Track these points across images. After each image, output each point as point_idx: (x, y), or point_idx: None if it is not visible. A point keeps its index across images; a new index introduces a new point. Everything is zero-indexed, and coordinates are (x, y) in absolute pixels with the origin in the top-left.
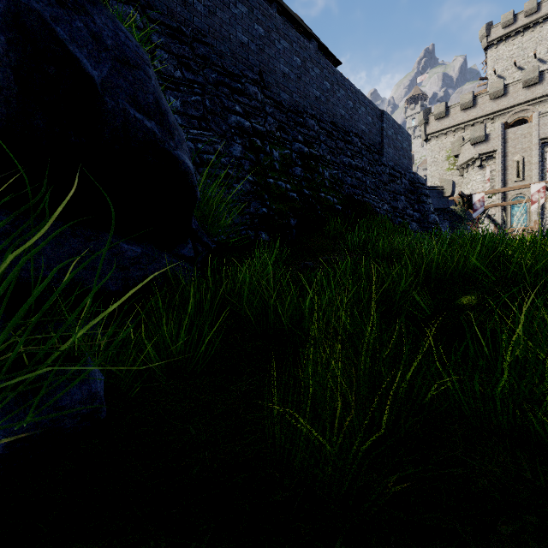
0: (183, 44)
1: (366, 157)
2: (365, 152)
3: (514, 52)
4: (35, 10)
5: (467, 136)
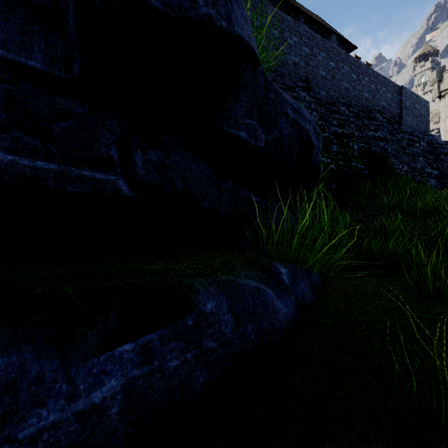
0: None
1: (386, 129)
2: (386, 124)
3: None
4: (306, 129)
5: None
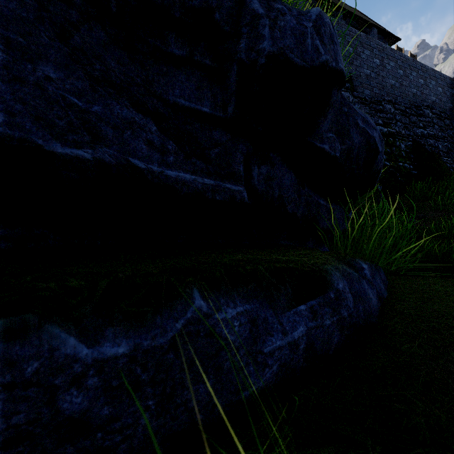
0: None
1: (437, 125)
2: (436, 121)
3: None
4: (373, 137)
5: None
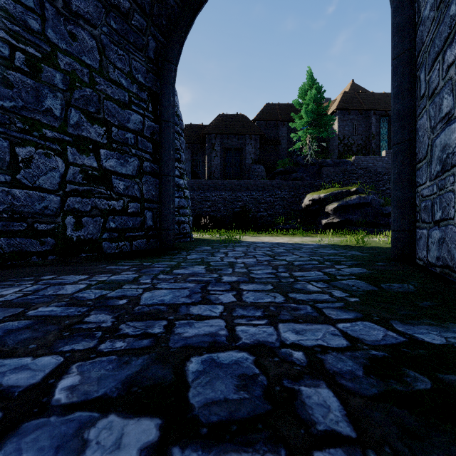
0: None
1: None
2: None
3: None
4: None
5: None
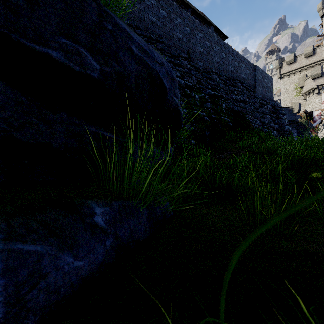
0: (152, 44)
1: (245, 94)
2: (245, 91)
3: None
4: (156, 70)
5: (308, 74)
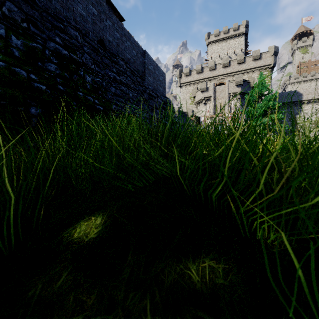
0: None
1: (130, 78)
2: (129, 74)
3: (219, 50)
4: None
5: (199, 87)
